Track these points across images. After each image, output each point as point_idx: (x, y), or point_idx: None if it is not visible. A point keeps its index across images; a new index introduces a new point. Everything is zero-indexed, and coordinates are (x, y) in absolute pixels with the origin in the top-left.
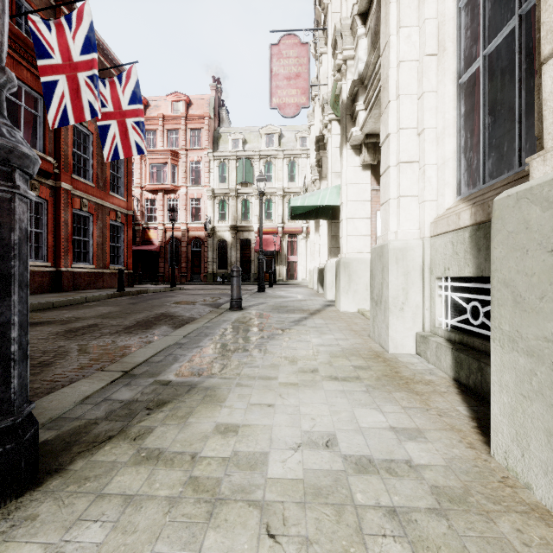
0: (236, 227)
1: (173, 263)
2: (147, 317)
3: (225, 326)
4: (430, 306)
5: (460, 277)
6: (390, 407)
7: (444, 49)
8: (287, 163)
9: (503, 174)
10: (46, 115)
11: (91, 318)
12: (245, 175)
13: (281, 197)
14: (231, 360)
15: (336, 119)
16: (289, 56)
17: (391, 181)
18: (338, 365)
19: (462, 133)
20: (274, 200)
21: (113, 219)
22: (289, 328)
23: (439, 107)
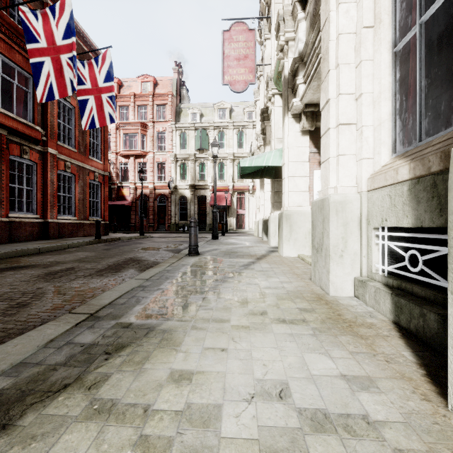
0: (194, 186)
1: (142, 215)
2: (117, 261)
3: (183, 269)
4: (367, 253)
5: (396, 228)
6: (338, 352)
7: (380, 21)
8: (236, 133)
9: (430, 135)
10: (35, 91)
11: (69, 262)
12: (202, 143)
13: (231, 161)
14: (187, 302)
15: (278, 93)
16: (239, 40)
17: (331, 142)
18: (284, 307)
19: (397, 97)
20: (225, 164)
21: (92, 179)
22: (239, 272)
23: (375, 74)
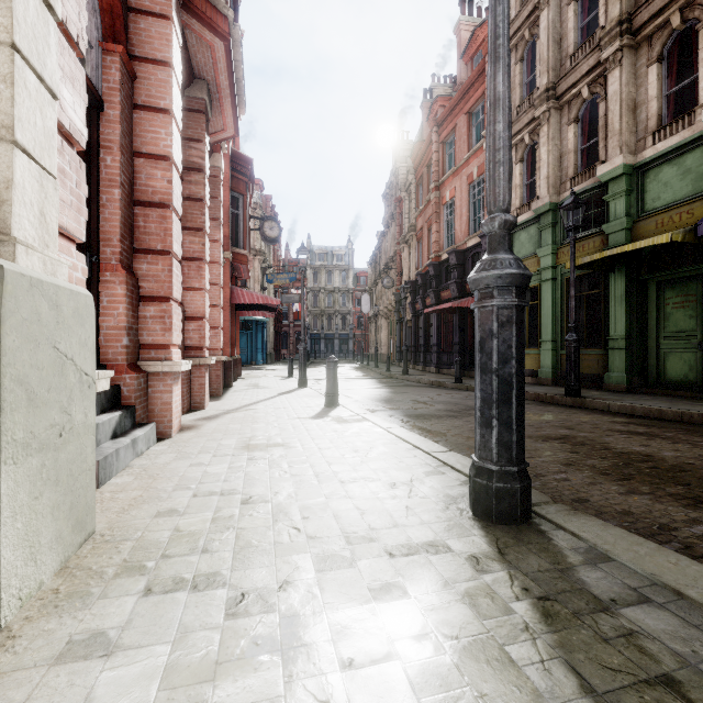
0: None
1: None
2: None
3: None
4: None
5: None
6: None
7: None
8: None
9: None
10: None
11: None
12: None
13: None
14: None
15: None
16: None
17: None
18: None
19: None
20: None
21: None
22: None
23: None
